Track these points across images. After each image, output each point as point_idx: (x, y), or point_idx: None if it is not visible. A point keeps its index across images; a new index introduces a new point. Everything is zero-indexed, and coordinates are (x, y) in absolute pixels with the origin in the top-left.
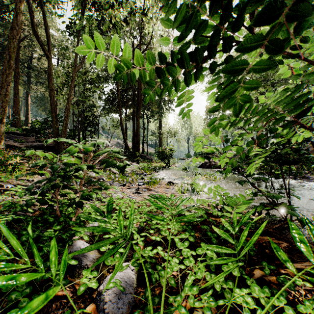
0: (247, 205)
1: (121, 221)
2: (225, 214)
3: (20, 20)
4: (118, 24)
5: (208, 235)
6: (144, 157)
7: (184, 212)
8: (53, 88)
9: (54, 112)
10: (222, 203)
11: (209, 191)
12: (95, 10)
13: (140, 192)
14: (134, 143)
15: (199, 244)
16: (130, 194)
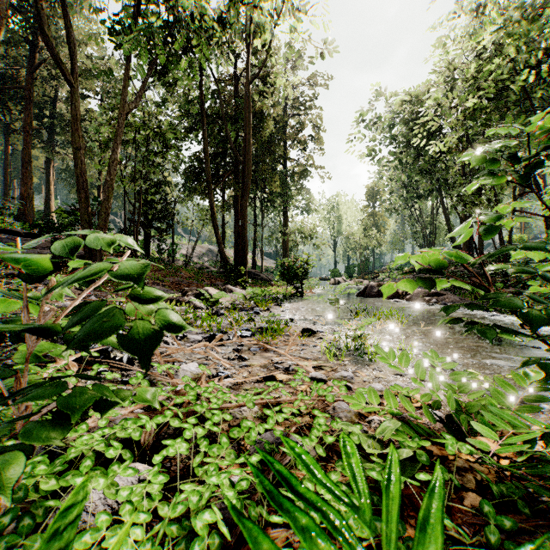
0: None
1: None
2: (471, 442)
3: (5, 3)
4: (207, 25)
5: None
6: (257, 276)
7: (359, 439)
8: (81, 145)
9: (83, 190)
10: (454, 403)
11: (420, 372)
12: None
13: (244, 357)
14: (237, 251)
15: None
16: (221, 361)
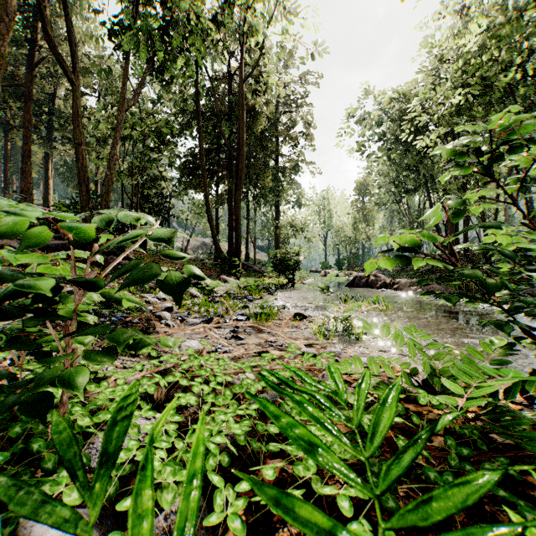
0: (507, 381)
1: (147, 516)
2: (442, 399)
3: (13, 6)
4: (203, 26)
5: (429, 480)
6: (250, 267)
7: None
8: (82, 141)
9: (85, 184)
10: (429, 368)
11: (399, 341)
12: (161, 1)
13: (240, 336)
14: (231, 244)
15: (404, 503)
16: (219, 340)
